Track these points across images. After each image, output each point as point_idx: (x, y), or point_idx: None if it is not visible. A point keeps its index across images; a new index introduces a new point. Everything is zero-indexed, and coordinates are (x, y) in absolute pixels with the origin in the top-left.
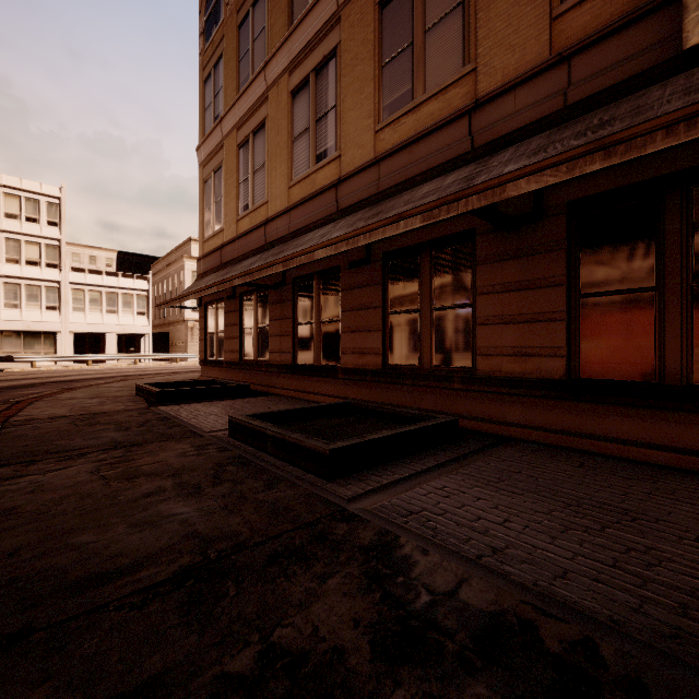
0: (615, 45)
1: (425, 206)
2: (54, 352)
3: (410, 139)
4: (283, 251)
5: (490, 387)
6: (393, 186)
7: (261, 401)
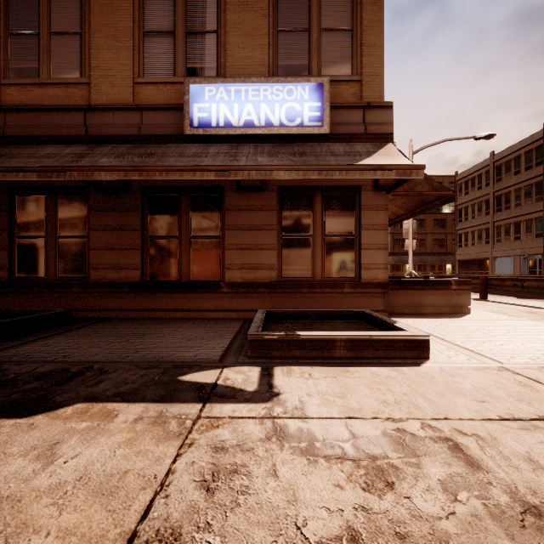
0: (162, 115)
1: (40, 168)
2: None
3: (36, 106)
4: None
5: (99, 289)
6: (20, 136)
7: None
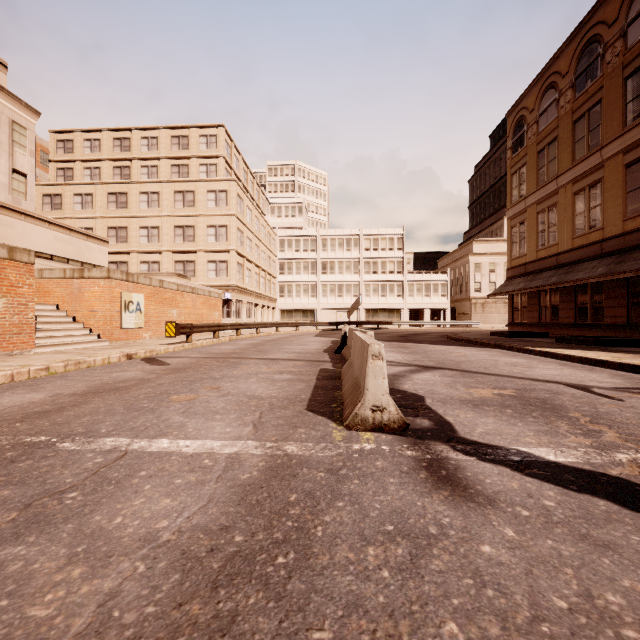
0: None
1: (633, 271)
2: (399, 320)
3: (639, 228)
4: (570, 272)
5: None
6: (631, 246)
7: None
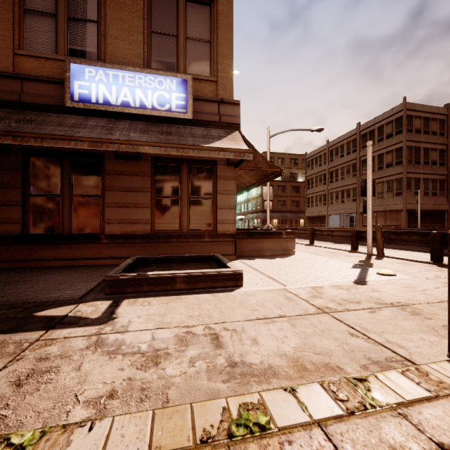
0: (43, 87)
1: None
2: None
3: None
4: None
5: None
6: None
7: None
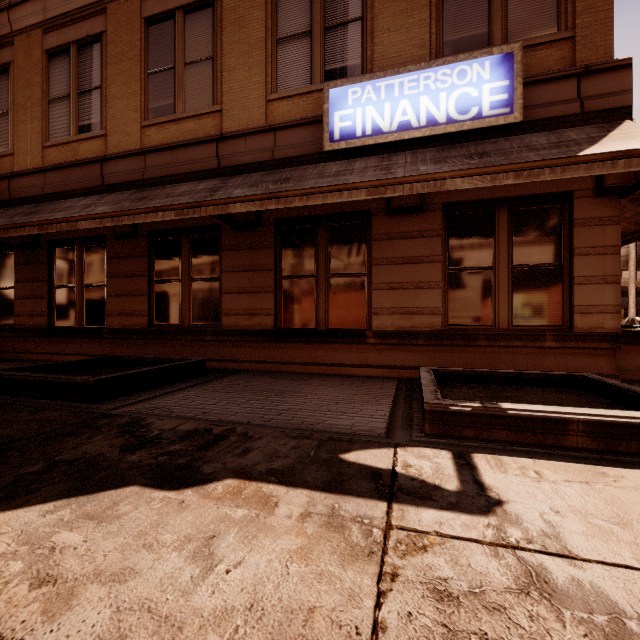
0: (297, 133)
1: (178, 206)
2: None
3: (172, 144)
4: (37, 212)
5: (231, 337)
6: (158, 177)
7: (6, 366)
